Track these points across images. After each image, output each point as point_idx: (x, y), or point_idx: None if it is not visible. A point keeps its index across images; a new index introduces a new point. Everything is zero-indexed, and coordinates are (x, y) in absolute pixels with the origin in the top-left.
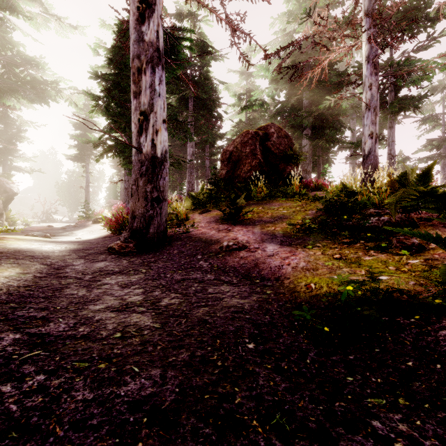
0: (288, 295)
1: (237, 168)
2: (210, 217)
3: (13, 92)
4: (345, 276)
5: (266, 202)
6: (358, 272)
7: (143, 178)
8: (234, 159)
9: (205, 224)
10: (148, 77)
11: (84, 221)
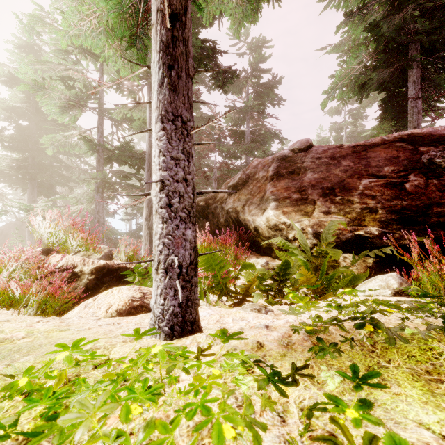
0: None
1: (6, 239)
2: None
3: None
4: None
5: None
6: None
7: None
8: (5, 234)
9: None
10: None
11: None
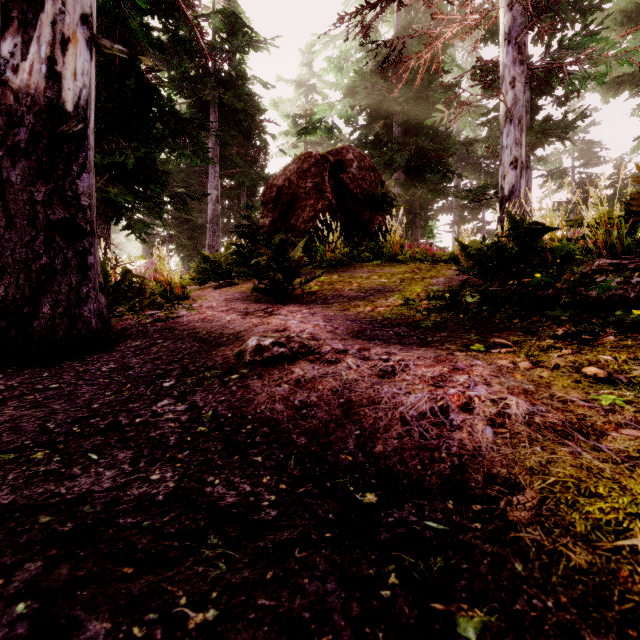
0: None
1: (290, 214)
2: (235, 293)
3: None
4: None
5: (344, 269)
6: None
7: (21, 163)
8: (285, 200)
9: (220, 304)
10: None
11: None
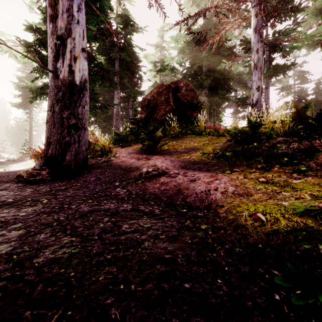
0: (230, 230)
1: (154, 112)
2: (131, 150)
3: None
4: (308, 203)
5: (178, 138)
6: (303, 196)
7: (59, 104)
8: (151, 106)
9: (126, 155)
10: (65, 1)
11: (25, 157)
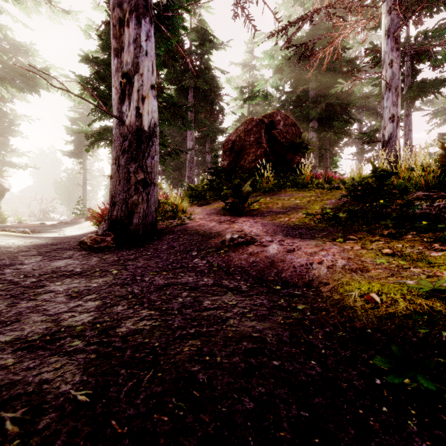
0: (334, 312)
1: (240, 158)
2: (210, 209)
3: (1, 80)
4: (438, 282)
5: (274, 193)
6: (439, 274)
7: (125, 156)
8: (237, 149)
9: (204, 216)
10: (131, 30)
11: (79, 218)
